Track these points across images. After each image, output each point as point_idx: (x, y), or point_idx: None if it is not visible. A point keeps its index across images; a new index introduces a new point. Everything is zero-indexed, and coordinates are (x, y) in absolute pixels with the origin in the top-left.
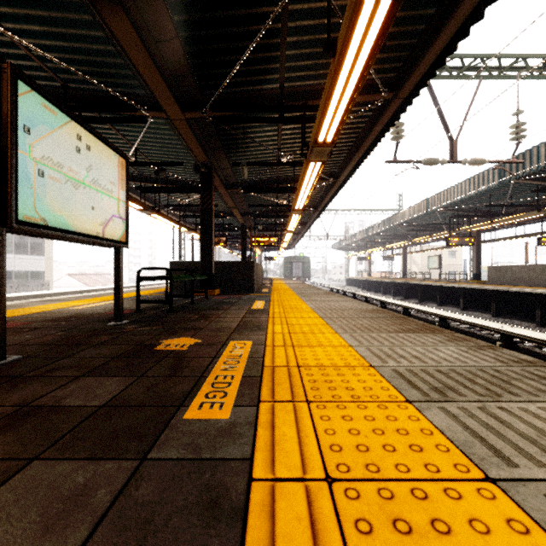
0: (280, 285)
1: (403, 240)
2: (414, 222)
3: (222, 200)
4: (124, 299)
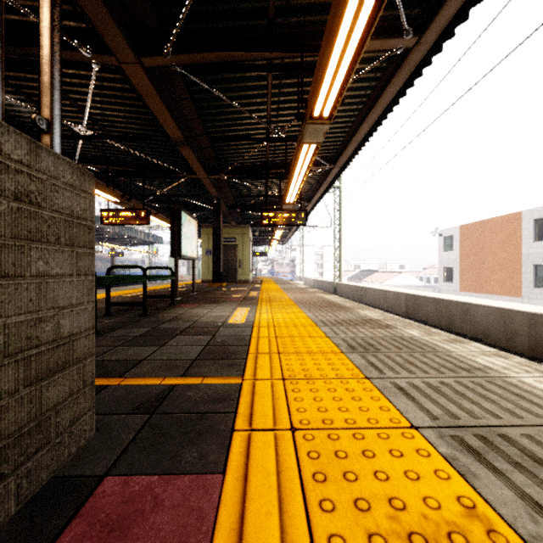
0: None
1: None
2: None
3: None
4: (239, 330)
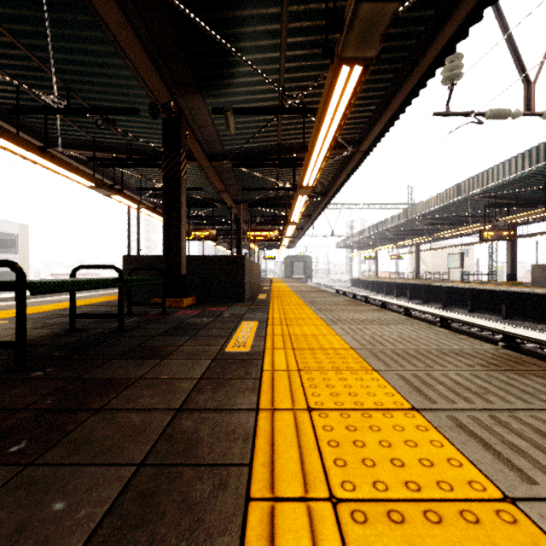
0: (281, 288)
1: (417, 236)
2: (435, 214)
3: (209, 182)
4: (28, 315)
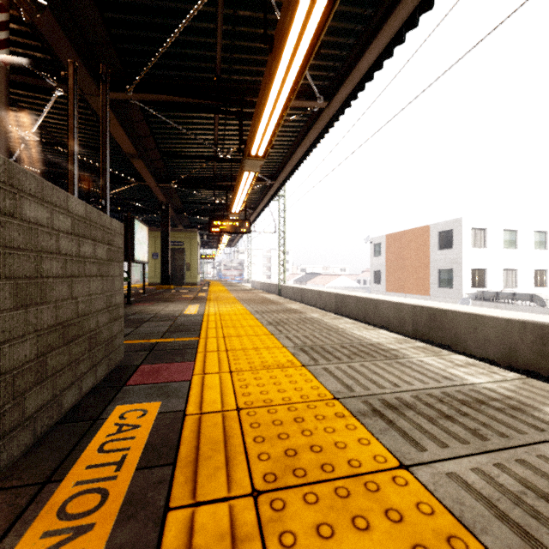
0: None
1: None
2: None
3: None
4: (193, 318)
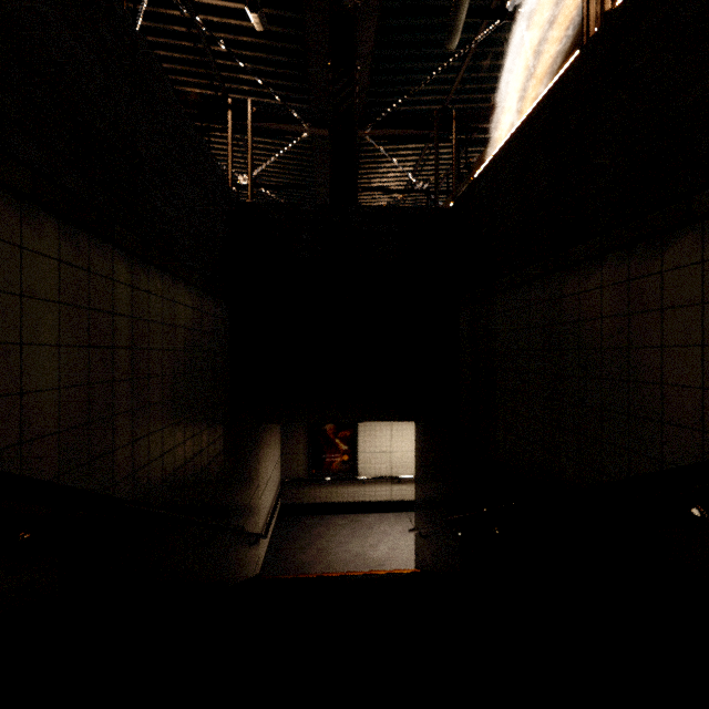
0: None
1: None
2: None
3: None
4: None
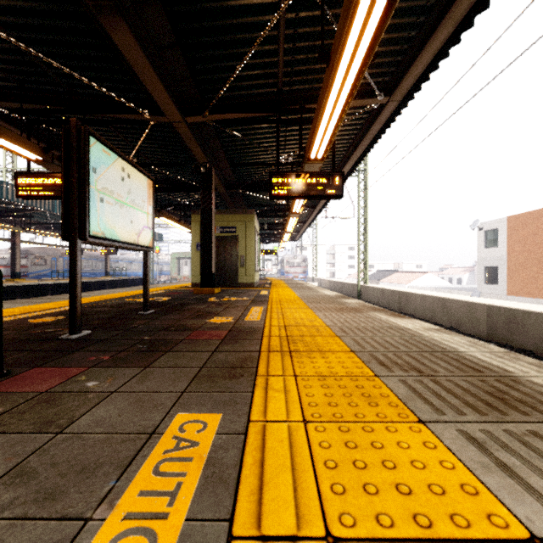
0: None
1: None
2: None
3: None
4: None
